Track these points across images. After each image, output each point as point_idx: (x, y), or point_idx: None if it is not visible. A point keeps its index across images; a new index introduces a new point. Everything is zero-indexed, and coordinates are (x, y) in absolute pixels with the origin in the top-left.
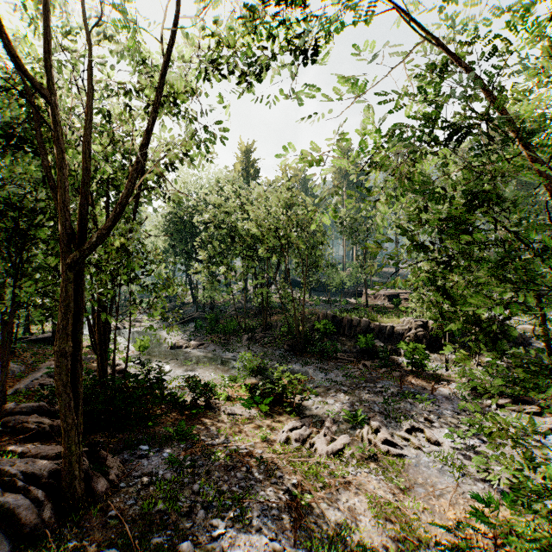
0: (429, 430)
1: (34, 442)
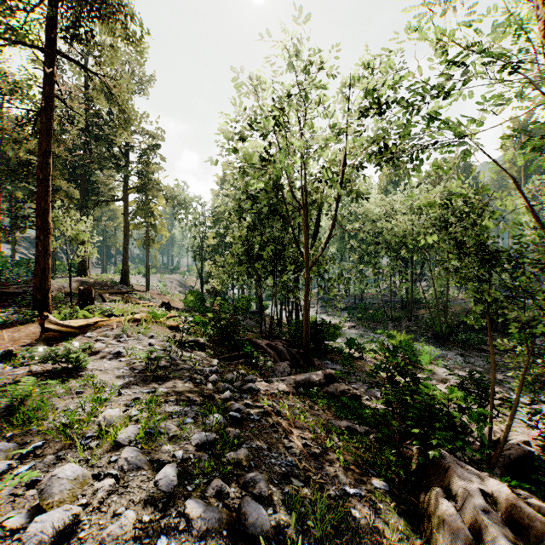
0: None
1: None
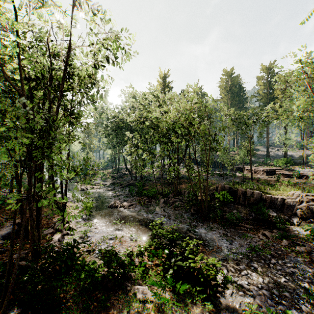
0: None
1: None
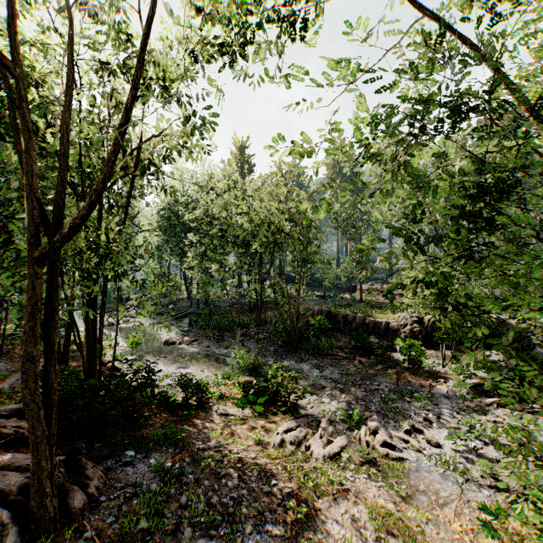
0: (429, 431)
1: (11, 449)
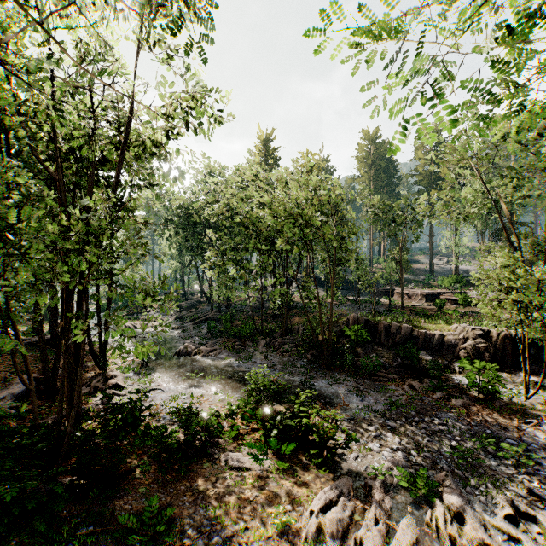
0: (544, 517)
1: None
